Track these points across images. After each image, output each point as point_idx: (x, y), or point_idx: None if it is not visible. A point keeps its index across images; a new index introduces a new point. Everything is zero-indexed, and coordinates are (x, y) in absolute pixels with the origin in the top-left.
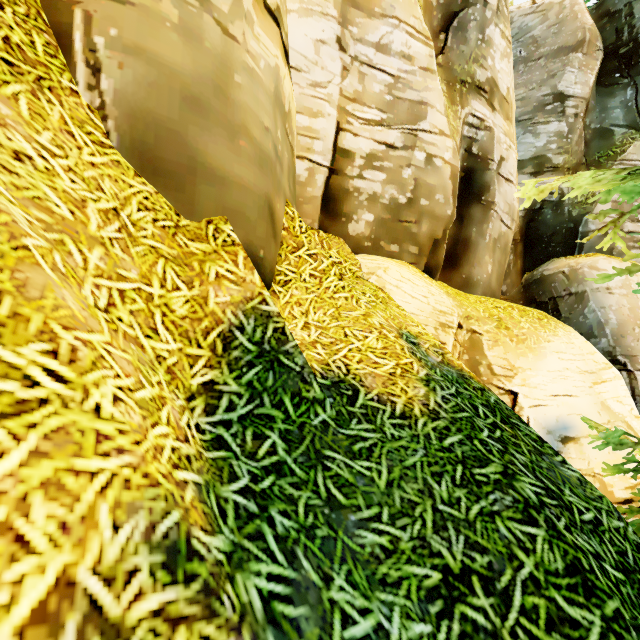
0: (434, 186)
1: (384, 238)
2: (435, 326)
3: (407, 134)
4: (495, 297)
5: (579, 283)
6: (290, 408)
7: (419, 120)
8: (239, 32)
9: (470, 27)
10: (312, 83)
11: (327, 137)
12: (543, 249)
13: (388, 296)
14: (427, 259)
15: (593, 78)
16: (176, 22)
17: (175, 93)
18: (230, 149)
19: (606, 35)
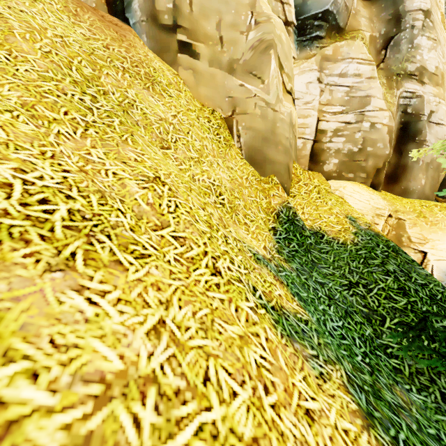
0: (376, 139)
1: (344, 171)
2: (372, 215)
3: (358, 115)
4: (429, 200)
5: None
6: (298, 237)
7: (365, 106)
8: (278, 108)
9: (402, 43)
10: (305, 103)
11: (312, 126)
12: None
13: (344, 201)
14: (372, 180)
15: None
16: (260, 114)
17: (260, 138)
18: (276, 151)
19: None
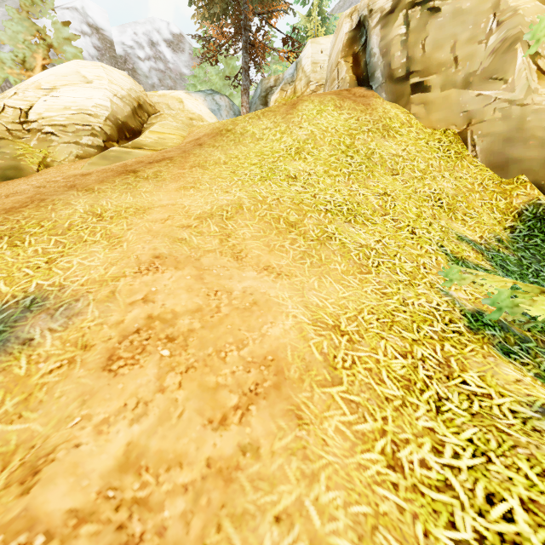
0: None
1: None
2: None
3: None
4: None
5: None
6: None
7: None
8: (529, 100)
9: None
10: None
11: None
12: None
13: None
14: None
15: None
16: (500, 117)
17: (500, 140)
18: (524, 148)
19: None
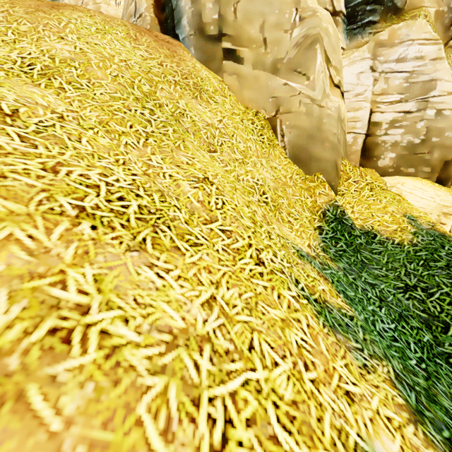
0: (443, 128)
1: (403, 165)
2: (438, 214)
3: (420, 102)
4: None
5: None
6: (347, 237)
7: (429, 91)
8: (324, 103)
9: None
10: (355, 95)
11: (364, 119)
12: None
13: (403, 198)
14: (438, 174)
15: None
16: (304, 112)
17: (305, 136)
18: (322, 148)
19: None
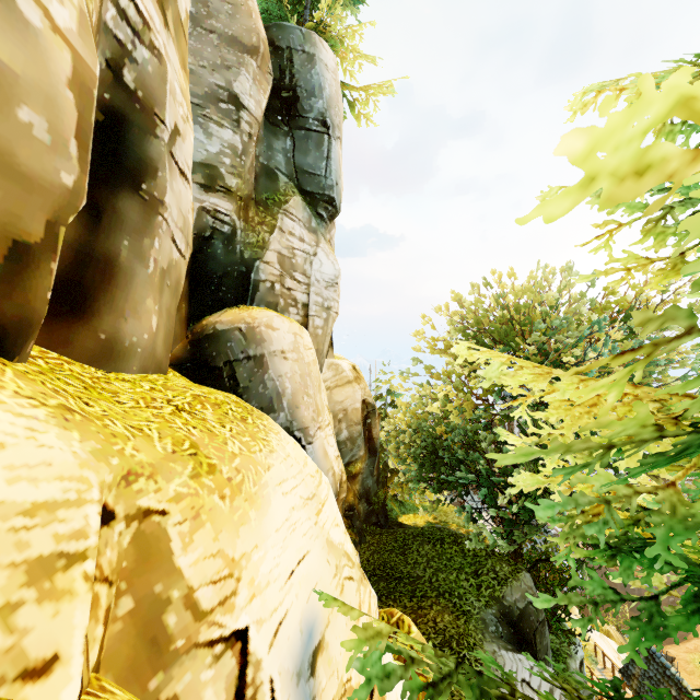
0: (12, 73)
1: None
2: (4, 599)
3: None
4: (162, 371)
5: (258, 344)
6: None
7: None
8: None
9: None
10: None
11: None
12: (213, 292)
13: None
14: None
15: (265, 103)
16: None
17: None
18: None
19: (272, 66)
